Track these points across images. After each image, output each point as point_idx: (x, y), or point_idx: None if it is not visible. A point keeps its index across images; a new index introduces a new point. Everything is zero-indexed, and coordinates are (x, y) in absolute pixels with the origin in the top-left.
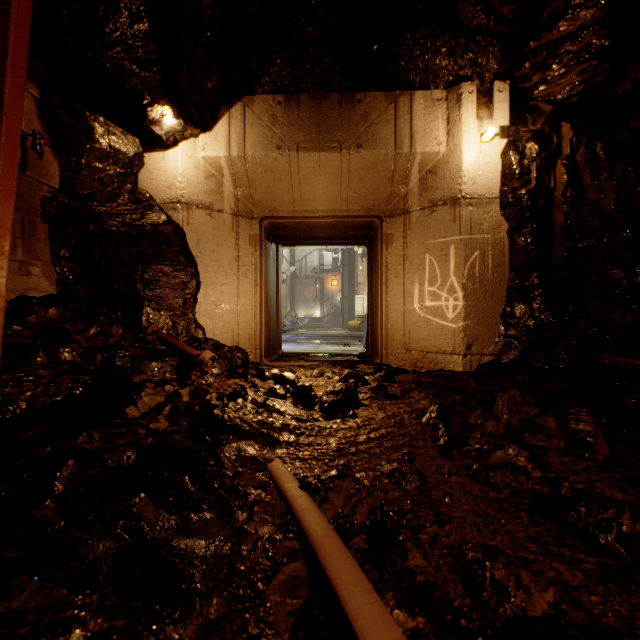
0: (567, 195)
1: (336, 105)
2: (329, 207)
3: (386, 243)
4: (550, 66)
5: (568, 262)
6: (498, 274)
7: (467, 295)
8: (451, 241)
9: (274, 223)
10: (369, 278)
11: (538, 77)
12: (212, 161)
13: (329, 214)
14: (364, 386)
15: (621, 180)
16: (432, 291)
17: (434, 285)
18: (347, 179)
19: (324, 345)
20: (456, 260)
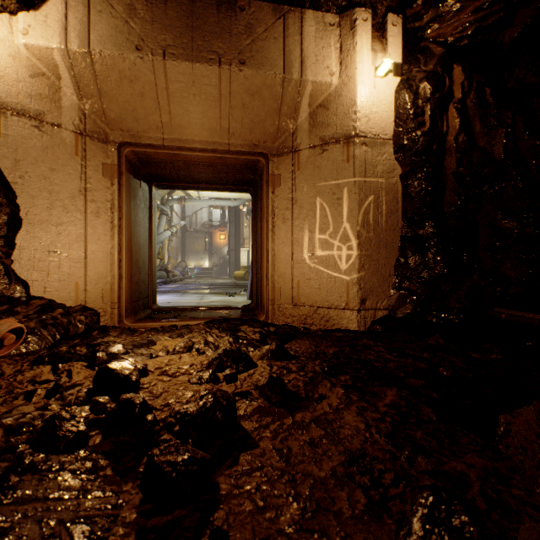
0: (459, 140)
1: (214, 8)
2: (207, 138)
3: (273, 185)
4: (446, 0)
5: (460, 211)
6: (392, 222)
7: (361, 244)
8: (344, 183)
9: (139, 153)
10: (253, 227)
11: (430, 15)
12: (40, 53)
13: (207, 146)
14: (248, 371)
15: (511, 128)
16: (323, 239)
17: (326, 232)
18: (228, 104)
19: (209, 295)
20: (350, 205)
